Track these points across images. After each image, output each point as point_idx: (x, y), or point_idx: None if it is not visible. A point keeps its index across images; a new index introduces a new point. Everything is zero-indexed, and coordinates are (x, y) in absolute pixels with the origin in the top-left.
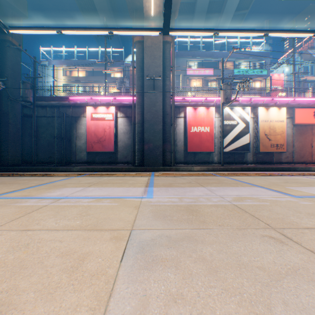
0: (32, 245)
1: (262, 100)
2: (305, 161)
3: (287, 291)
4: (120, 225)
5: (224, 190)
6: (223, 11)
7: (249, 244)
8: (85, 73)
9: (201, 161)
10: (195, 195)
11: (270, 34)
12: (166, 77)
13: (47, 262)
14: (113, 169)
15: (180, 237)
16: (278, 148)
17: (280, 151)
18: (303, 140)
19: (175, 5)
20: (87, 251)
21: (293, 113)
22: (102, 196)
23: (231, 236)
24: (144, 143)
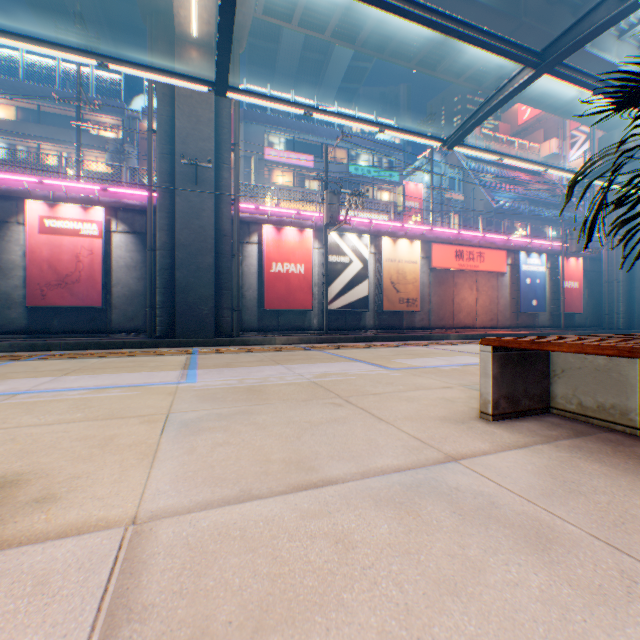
0: (22, 439)
1: (388, 226)
2: (445, 325)
3: (320, 429)
4: (151, 411)
5: (309, 367)
6: (331, 54)
7: (308, 409)
8: (16, 111)
9: (290, 327)
10: (265, 375)
11: (387, 132)
12: (222, 163)
13: (61, 446)
14: (102, 344)
15: (234, 413)
16: (410, 305)
17: (413, 310)
18: (443, 293)
19: (242, 29)
20: (113, 434)
21: (430, 251)
22: (103, 385)
23: (293, 406)
24: (176, 291)
